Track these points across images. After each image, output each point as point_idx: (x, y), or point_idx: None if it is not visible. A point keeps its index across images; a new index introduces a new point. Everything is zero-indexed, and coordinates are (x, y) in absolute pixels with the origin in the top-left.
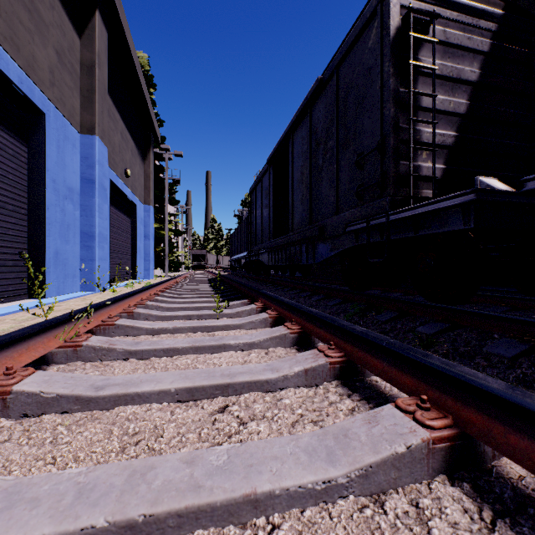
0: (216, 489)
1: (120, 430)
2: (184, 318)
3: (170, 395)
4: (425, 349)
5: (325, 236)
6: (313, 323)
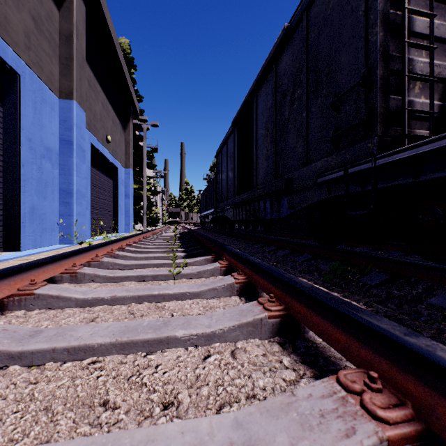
0: None
1: None
2: (136, 280)
3: None
4: None
5: (292, 190)
6: (305, 304)
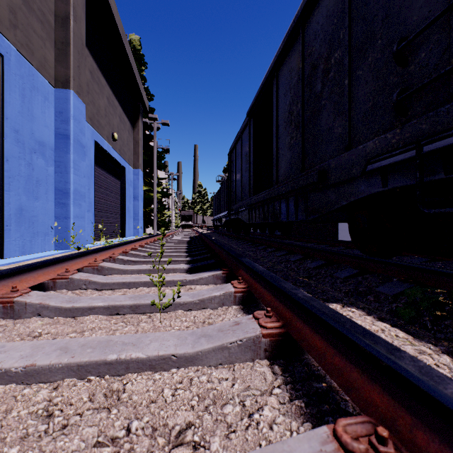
0: None
1: None
2: (106, 312)
3: None
4: None
5: (327, 183)
6: None
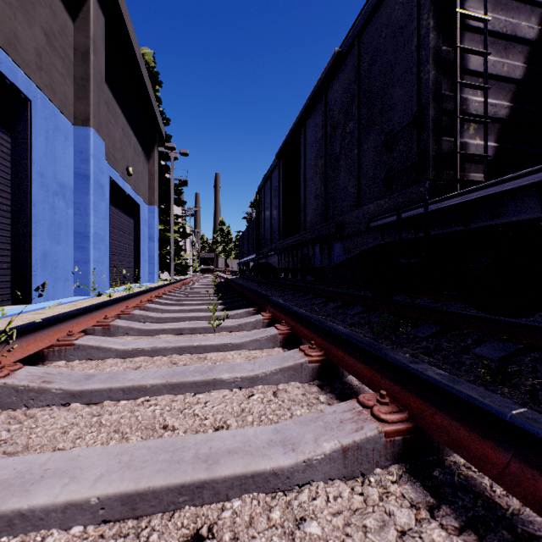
0: None
1: None
2: (173, 333)
3: (89, 511)
4: (497, 382)
5: (344, 234)
6: (342, 349)
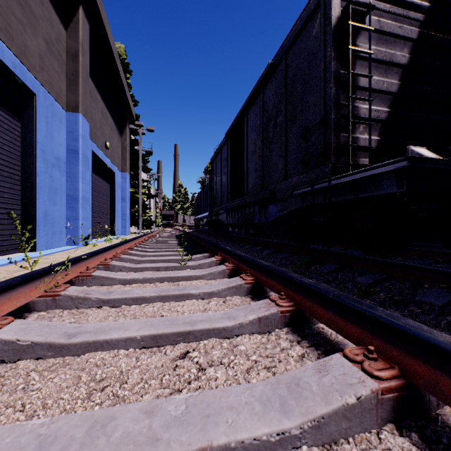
0: (173, 442)
1: (88, 376)
2: (153, 270)
3: (136, 342)
4: (363, 297)
5: (275, 199)
6: (266, 275)
